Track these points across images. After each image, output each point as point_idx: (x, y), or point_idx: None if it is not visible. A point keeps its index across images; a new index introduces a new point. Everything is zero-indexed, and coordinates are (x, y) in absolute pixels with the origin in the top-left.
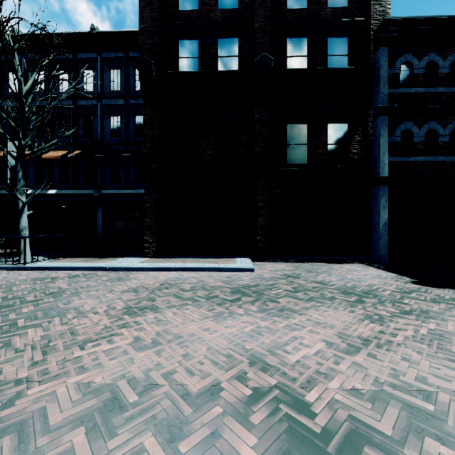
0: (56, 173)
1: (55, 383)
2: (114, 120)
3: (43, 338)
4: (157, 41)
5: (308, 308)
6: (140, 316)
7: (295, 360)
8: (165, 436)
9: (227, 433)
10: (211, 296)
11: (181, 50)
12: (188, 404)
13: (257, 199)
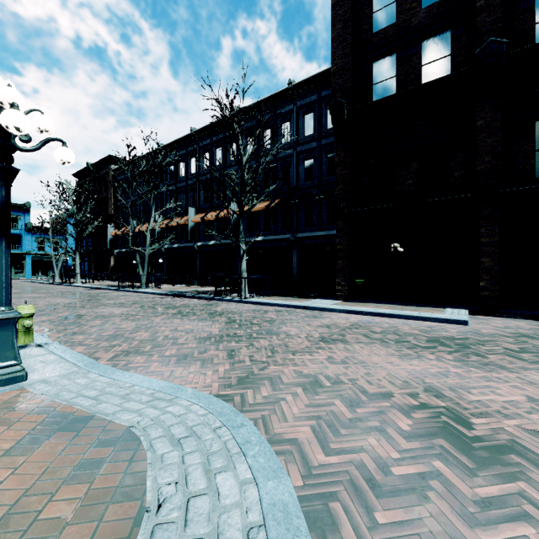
0: (261, 222)
1: (282, 367)
2: (307, 164)
3: (269, 345)
4: (349, 77)
5: (527, 369)
6: (332, 344)
7: (475, 399)
8: (347, 404)
9: (391, 414)
10: (402, 340)
11: (375, 76)
12: (364, 396)
13: (480, 233)
